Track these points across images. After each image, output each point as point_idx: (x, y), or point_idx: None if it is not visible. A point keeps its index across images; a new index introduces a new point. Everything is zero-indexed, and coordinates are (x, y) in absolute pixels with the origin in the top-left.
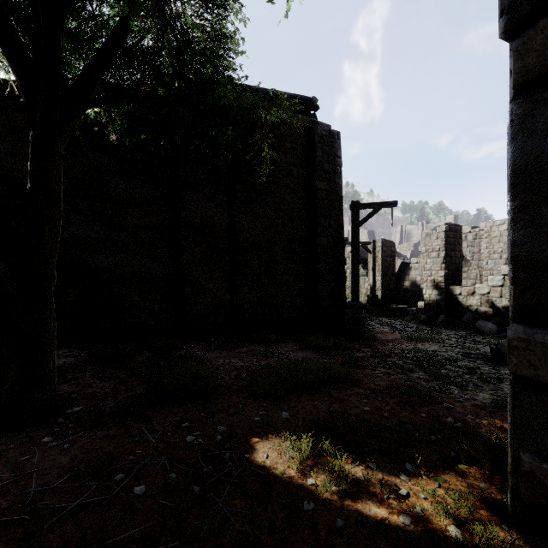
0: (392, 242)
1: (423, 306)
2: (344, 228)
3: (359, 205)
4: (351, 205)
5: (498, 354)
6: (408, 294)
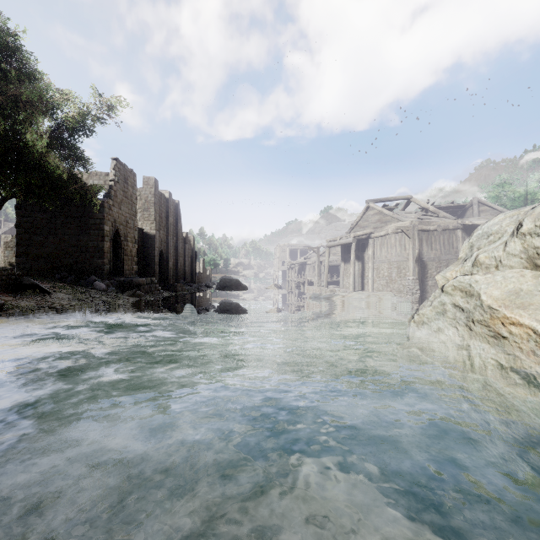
0: None
1: None
2: None
3: None
4: None
5: None
6: None
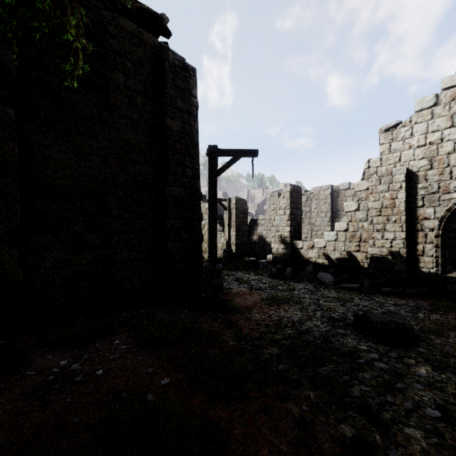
0: (245, 200)
1: (271, 258)
2: (203, 189)
3: (217, 150)
4: (208, 149)
5: (366, 321)
6: (256, 247)
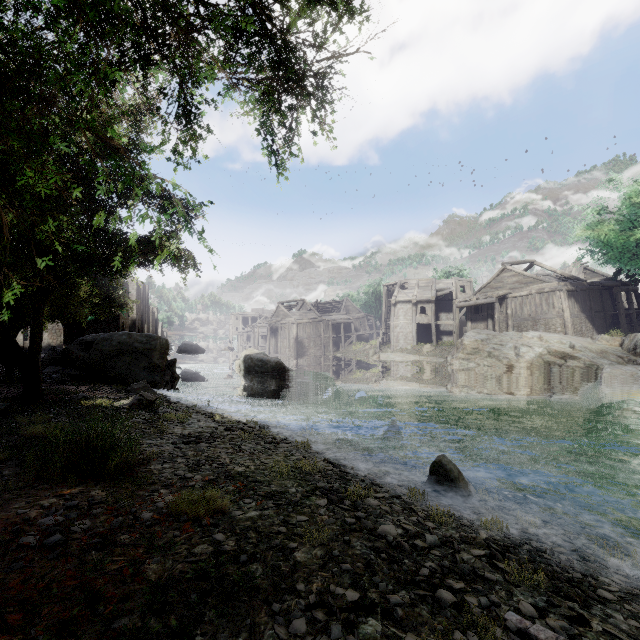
0: None
1: None
2: None
3: None
4: None
5: None
6: None
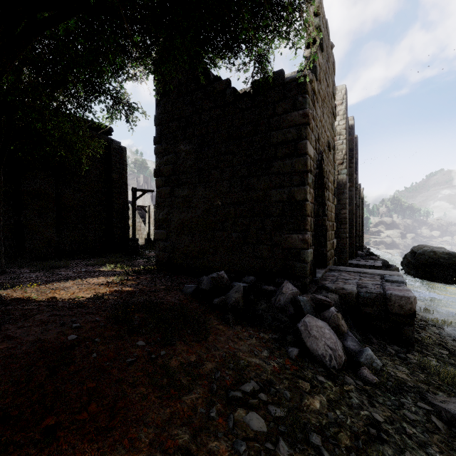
0: None
1: None
2: None
3: (136, 189)
4: (132, 189)
5: None
6: None
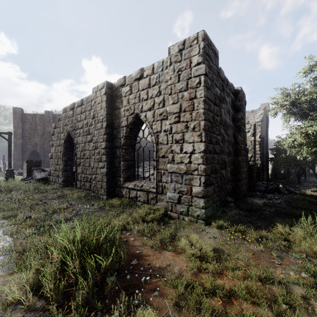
0: None
1: None
2: None
3: None
4: None
5: None
6: None
